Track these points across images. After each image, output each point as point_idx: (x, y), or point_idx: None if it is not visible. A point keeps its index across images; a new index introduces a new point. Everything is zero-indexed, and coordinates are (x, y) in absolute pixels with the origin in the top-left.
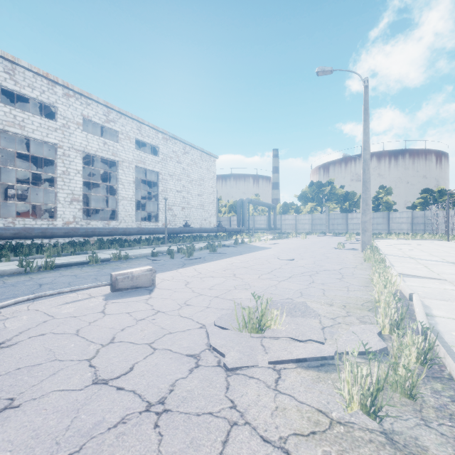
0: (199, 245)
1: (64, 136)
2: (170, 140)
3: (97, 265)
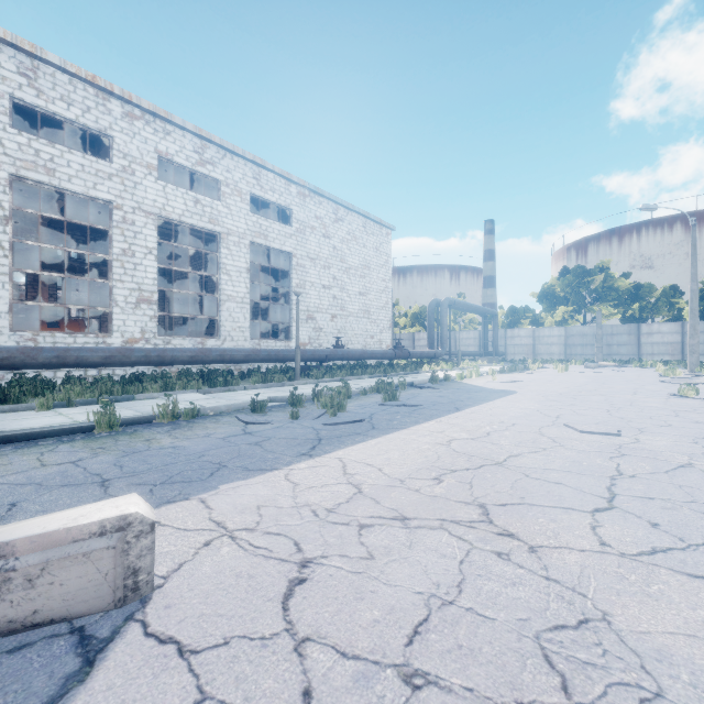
0: (360, 383)
1: (124, 189)
2: (312, 197)
3: (106, 437)
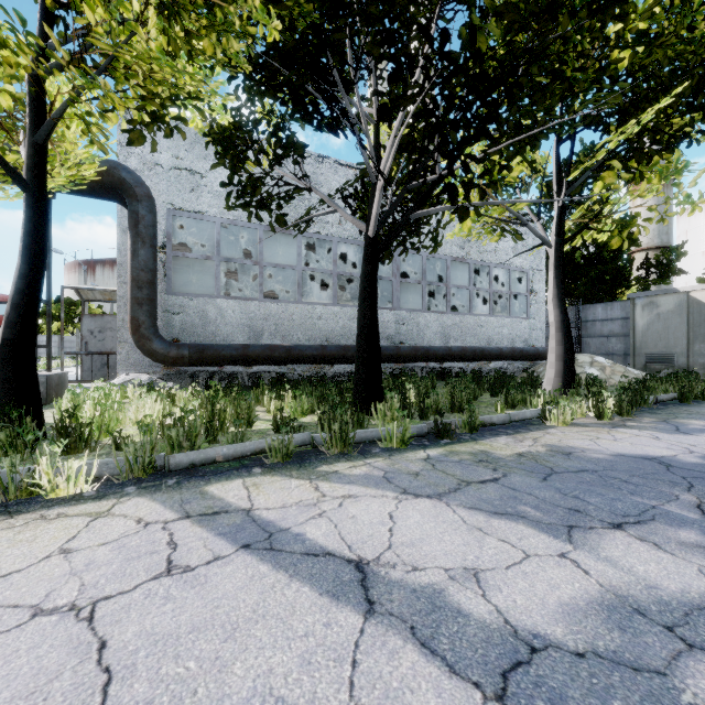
0: None
1: None
2: None
3: None
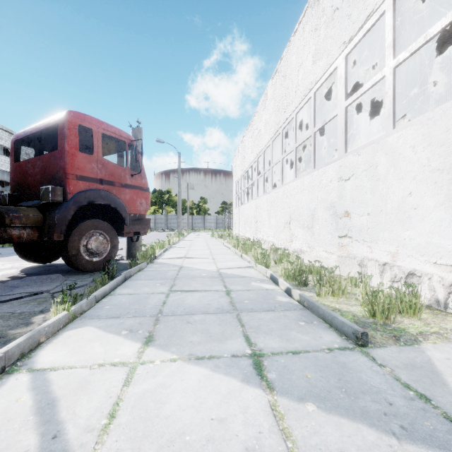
0: None
1: None
2: None
3: None
